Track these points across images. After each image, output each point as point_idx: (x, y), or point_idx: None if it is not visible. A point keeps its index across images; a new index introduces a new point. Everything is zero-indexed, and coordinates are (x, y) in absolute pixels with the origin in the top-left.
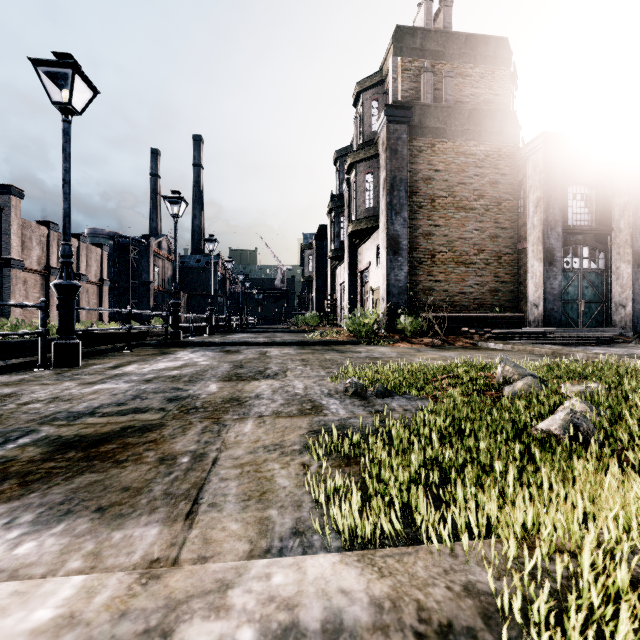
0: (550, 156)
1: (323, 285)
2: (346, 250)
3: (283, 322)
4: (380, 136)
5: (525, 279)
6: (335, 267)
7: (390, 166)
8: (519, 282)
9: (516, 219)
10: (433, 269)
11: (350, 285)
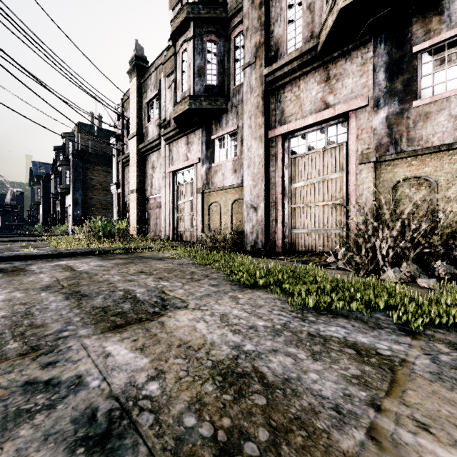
0: None
1: (48, 208)
2: (59, 196)
3: (14, 230)
4: (71, 161)
5: None
6: (56, 200)
7: (74, 174)
8: None
9: None
10: (94, 210)
11: (61, 212)
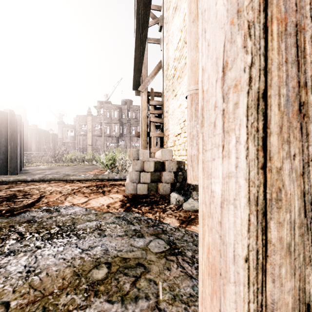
0: (36, 131)
1: None
2: None
3: None
4: None
5: (30, 148)
6: None
7: None
8: (28, 148)
9: (28, 137)
10: None
11: None
